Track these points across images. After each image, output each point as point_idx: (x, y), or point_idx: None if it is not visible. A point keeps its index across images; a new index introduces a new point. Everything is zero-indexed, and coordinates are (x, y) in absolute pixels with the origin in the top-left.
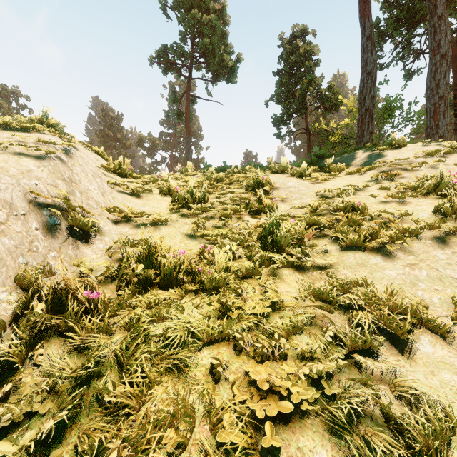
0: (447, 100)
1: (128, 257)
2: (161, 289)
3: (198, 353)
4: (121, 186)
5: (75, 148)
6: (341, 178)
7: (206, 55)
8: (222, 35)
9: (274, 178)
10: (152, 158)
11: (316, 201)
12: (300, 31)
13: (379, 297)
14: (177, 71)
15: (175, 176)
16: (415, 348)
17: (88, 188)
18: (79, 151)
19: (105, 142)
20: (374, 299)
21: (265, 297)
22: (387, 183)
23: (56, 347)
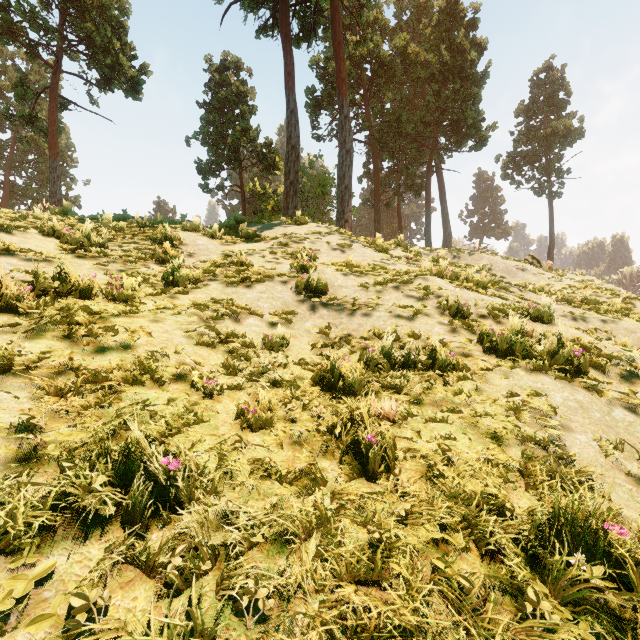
0: (350, 191)
1: (39, 275)
2: (76, 299)
3: (117, 319)
4: None
5: None
6: (249, 244)
7: (90, 45)
8: (117, 26)
9: (185, 235)
10: None
11: (219, 257)
12: (233, 63)
13: (235, 303)
14: (31, 50)
15: (51, 217)
16: (245, 321)
17: None
18: None
19: None
20: (232, 304)
21: (163, 305)
22: (279, 250)
23: (3, 315)
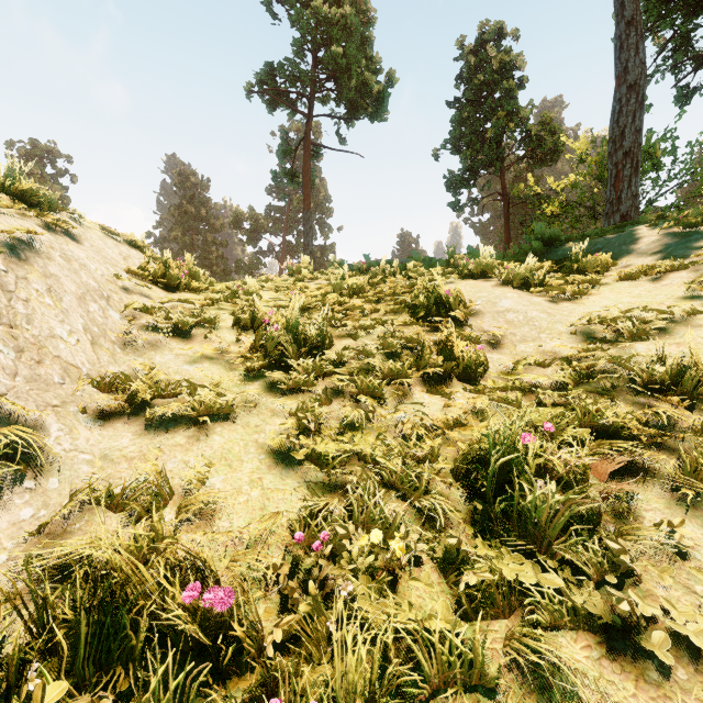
0: None
1: (50, 605)
2: None
3: None
4: (155, 313)
5: (70, 238)
6: (613, 290)
7: (337, 76)
8: (363, 42)
9: (468, 289)
10: (254, 246)
11: (582, 353)
12: (493, 32)
13: None
14: (290, 105)
15: (275, 284)
16: None
17: (53, 331)
18: (81, 242)
19: (183, 223)
20: None
21: None
22: None
23: None
